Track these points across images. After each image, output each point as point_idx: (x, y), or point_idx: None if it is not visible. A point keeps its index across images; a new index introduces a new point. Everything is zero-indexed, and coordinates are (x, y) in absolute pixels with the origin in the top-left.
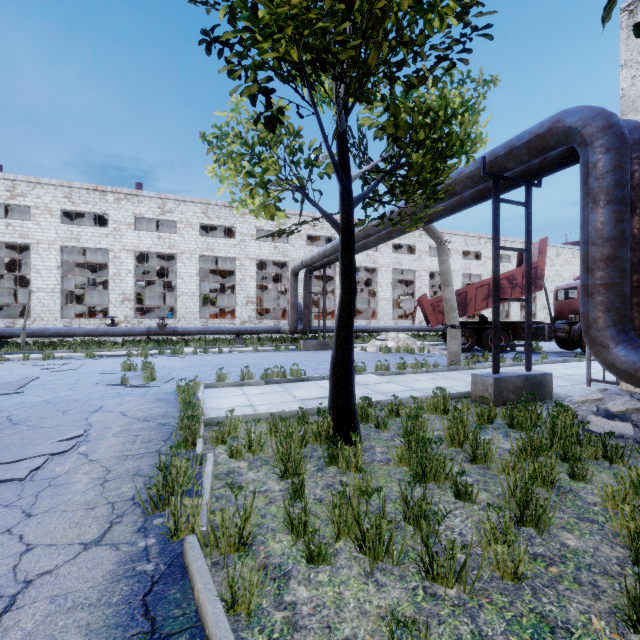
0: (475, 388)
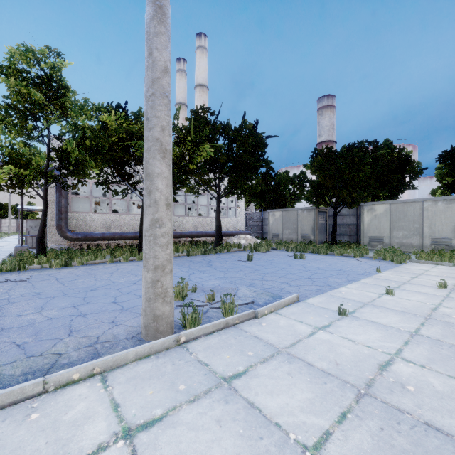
0: (17, 252)
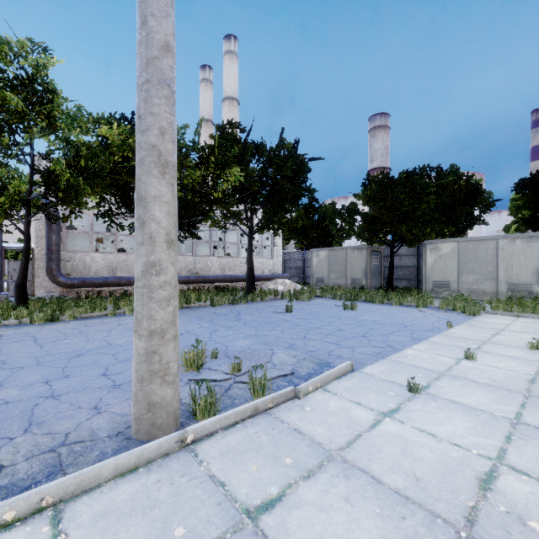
0: None
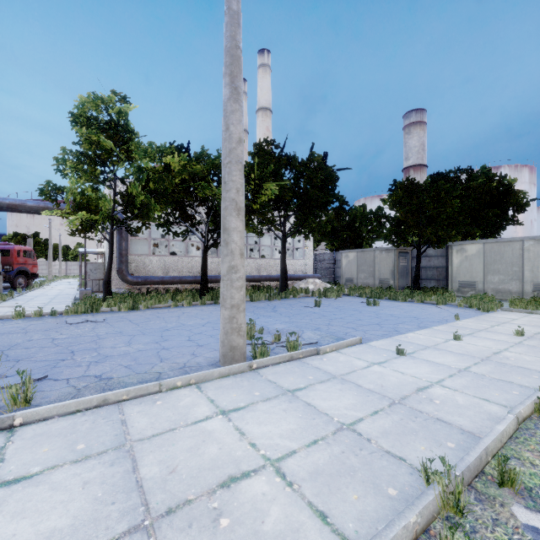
0: (82, 295)
